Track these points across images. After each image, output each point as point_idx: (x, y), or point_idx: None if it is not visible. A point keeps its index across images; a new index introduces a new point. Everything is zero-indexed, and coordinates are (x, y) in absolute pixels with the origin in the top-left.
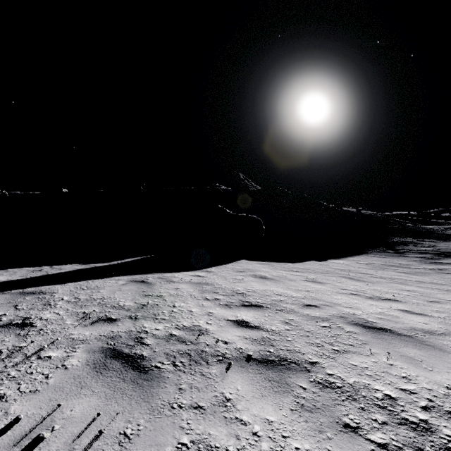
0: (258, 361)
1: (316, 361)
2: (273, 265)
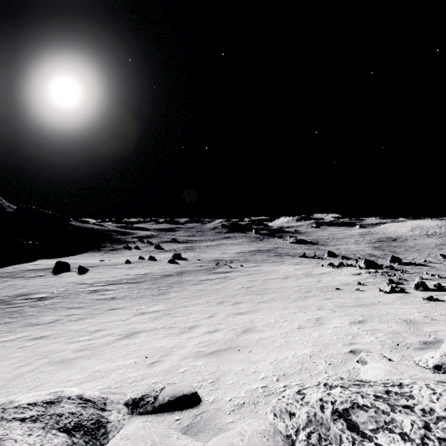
0: None
1: None
2: (51, 259)
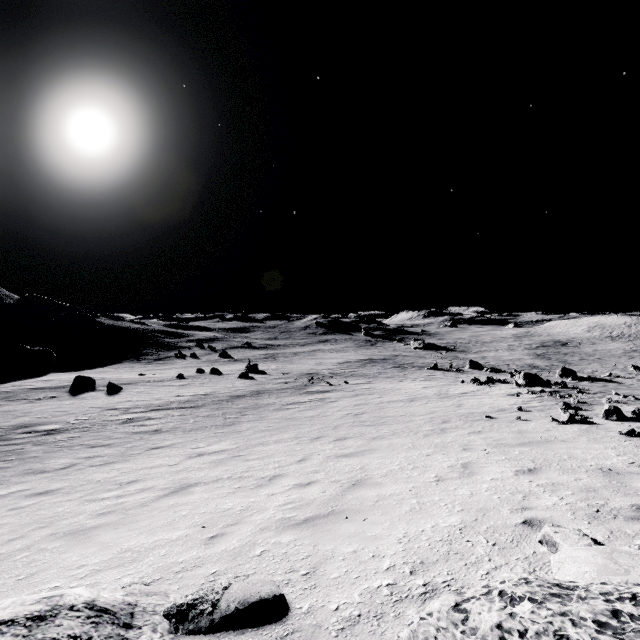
0: None
1: None
2: (69, 373)
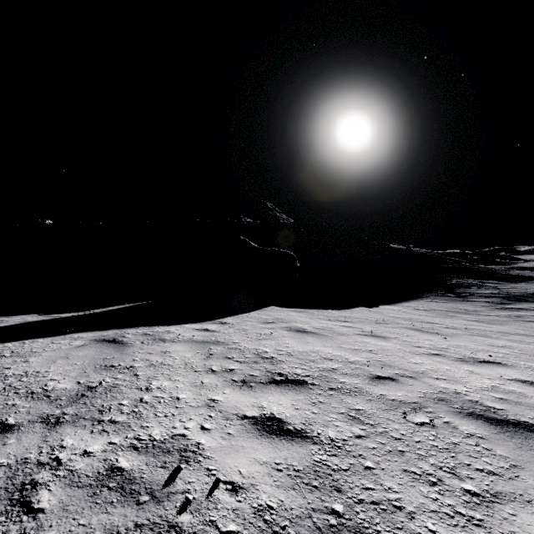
0: None
1: None
2: (313, 313)
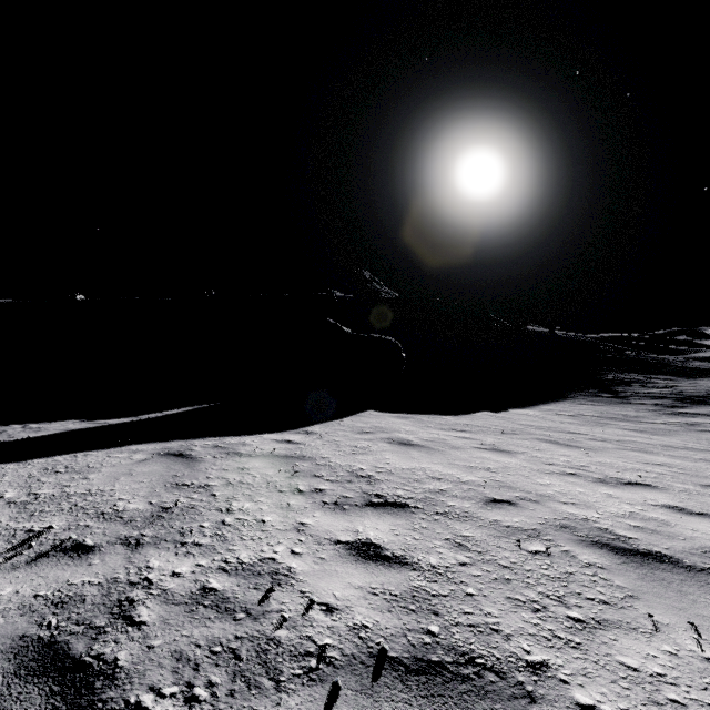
0: (406, 667)
1: (541, 659)
2: (422, 419)
